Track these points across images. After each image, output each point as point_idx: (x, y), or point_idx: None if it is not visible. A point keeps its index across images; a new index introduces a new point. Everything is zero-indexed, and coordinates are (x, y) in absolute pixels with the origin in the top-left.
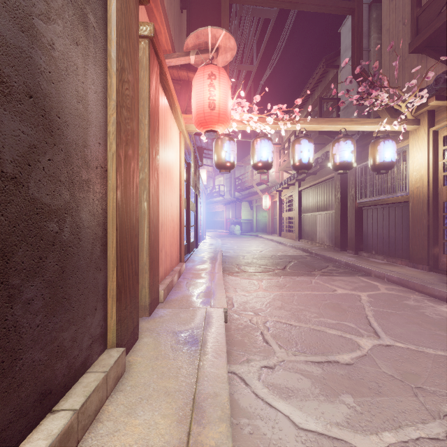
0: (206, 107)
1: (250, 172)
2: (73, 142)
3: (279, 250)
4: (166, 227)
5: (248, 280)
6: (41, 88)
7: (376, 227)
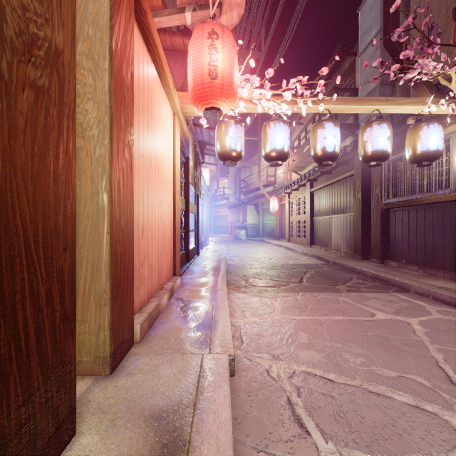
0: (205, 75)
1: (256, 173)
2: None
3: (290, 257)
4: (151, 232)
5: (259, 298)
6: None
7: (407, 232)
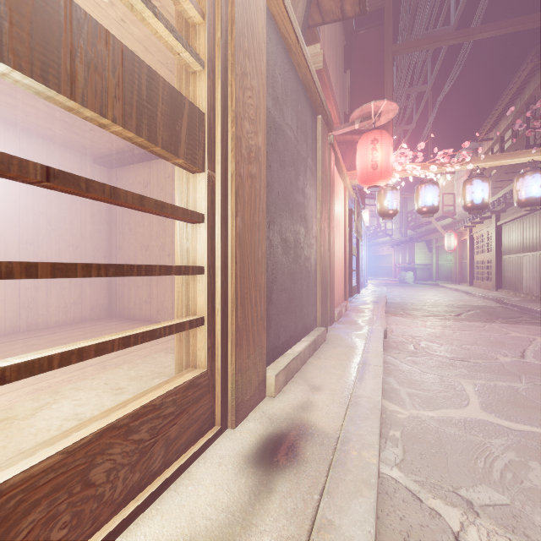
0: (369, 168)
1: None
2: (310, 229)
3: (462, 300)
4: (336, 269)
5: (411, 320)
6: (305, 213)
7: None
